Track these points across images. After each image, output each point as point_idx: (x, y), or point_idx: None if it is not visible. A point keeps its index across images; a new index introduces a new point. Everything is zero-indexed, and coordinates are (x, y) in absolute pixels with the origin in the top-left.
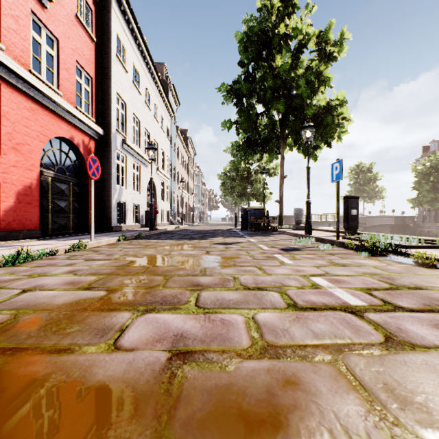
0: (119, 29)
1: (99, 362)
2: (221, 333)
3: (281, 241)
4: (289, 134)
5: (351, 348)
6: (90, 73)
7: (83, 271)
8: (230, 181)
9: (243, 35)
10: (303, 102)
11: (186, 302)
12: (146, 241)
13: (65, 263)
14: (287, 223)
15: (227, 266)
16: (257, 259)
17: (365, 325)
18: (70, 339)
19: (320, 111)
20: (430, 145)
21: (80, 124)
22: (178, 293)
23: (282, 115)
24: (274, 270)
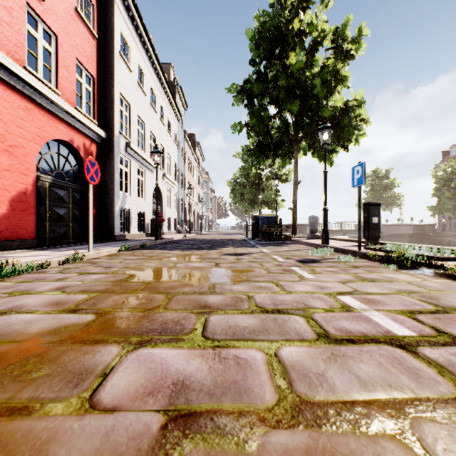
0: (122, 26)
1: (62, 433)
2: (235, 380)
3: (297, 252)
4: (303, 137)
5: (418, 408)
6: (92, 71)
7: (73, 288)
8: (240, 188)
9: (254, 32)
10: (319, 103)
11: (191, 331)
12: (150, 251)
13: (55, 278)
14: (300, 232)
15: (239, 281)
16: (273, 273)
17: (424, 367)
18: (32, 389)
19: (337, 112)
20: (450, 149)
21: (80, 126)
22: (181, 317)
23: (296, 117)
24: (293, 287)
